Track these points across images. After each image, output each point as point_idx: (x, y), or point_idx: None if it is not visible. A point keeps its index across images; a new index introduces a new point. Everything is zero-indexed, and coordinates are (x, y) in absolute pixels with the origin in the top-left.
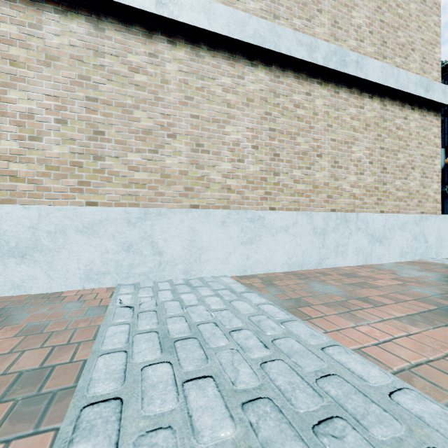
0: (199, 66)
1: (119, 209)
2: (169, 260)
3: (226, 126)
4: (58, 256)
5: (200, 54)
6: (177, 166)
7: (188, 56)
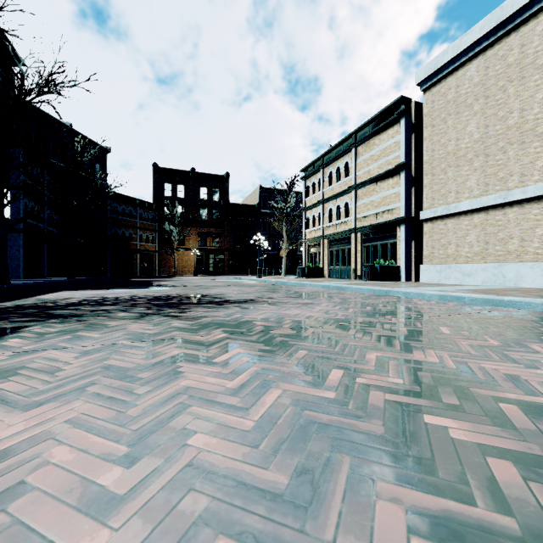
0: (522, 211)
1: (491, 264)
2: (508, 279)
3: (536, 229)
4: (476, 276)
5: (523, 206)
6: (513, 248)
7: (518, 209)
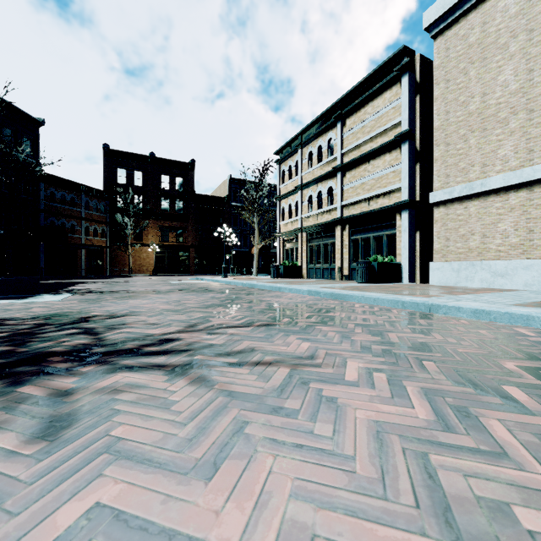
0: None
1: (539, 260)
2: None
3: None
4: (514, 277)
5: None
6: None
7: None
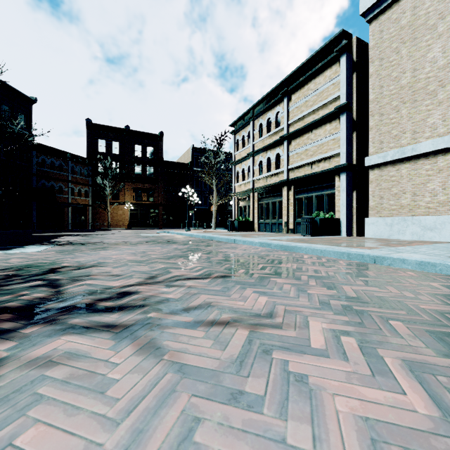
0: None
1: None
2: None
3: None
4: (442, 231)
5: None
6: None
7: None
